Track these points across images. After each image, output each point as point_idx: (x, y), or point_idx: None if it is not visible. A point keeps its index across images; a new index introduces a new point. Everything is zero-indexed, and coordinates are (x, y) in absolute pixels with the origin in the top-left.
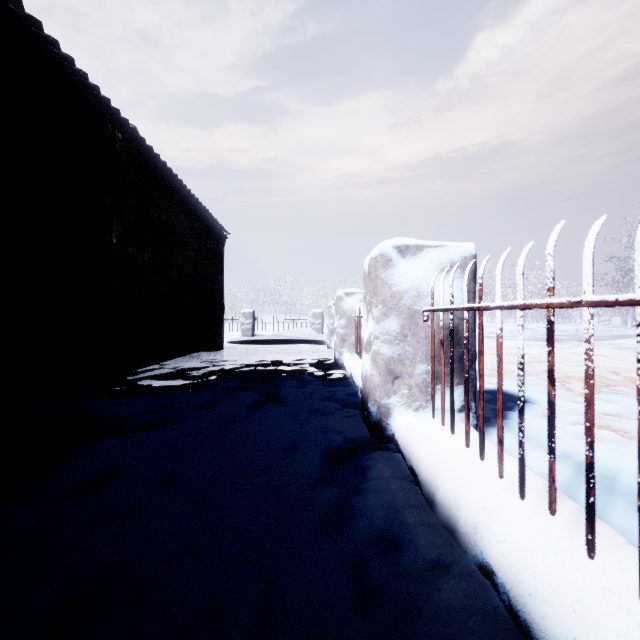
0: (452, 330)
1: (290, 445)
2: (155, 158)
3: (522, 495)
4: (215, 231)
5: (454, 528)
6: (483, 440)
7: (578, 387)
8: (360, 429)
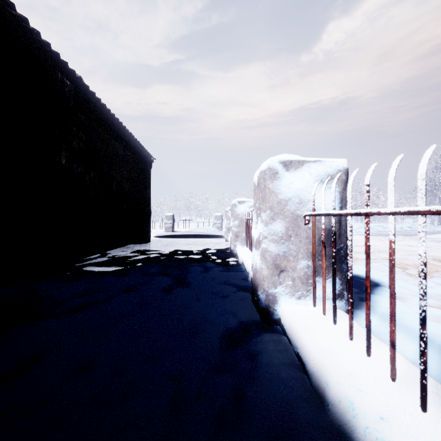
0: (334, 233)
1: (193, 328)
2: (98, 101)
3: (424, 408)
4: (144, 157)
5: (351, 436)
6: (370, 338)
7: (414, 272)
8: (251, 312)
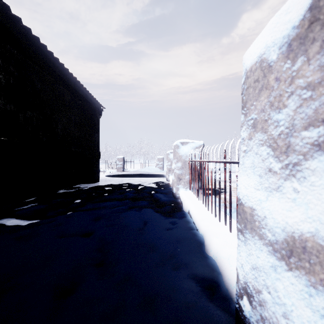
0: None
1: None
2: (30, 35)
3: None
4: (93, 104)
5: None
6: None
7: None
8: None
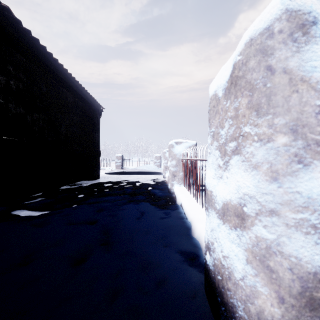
0: None
1: None
2: (38, 44)
3: None
4: (93, 105)
5: None
6: None
7: None
8: None
